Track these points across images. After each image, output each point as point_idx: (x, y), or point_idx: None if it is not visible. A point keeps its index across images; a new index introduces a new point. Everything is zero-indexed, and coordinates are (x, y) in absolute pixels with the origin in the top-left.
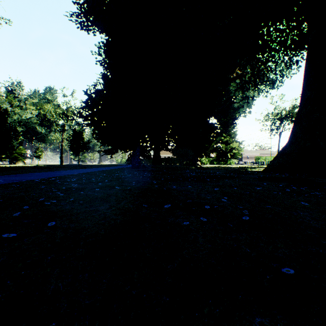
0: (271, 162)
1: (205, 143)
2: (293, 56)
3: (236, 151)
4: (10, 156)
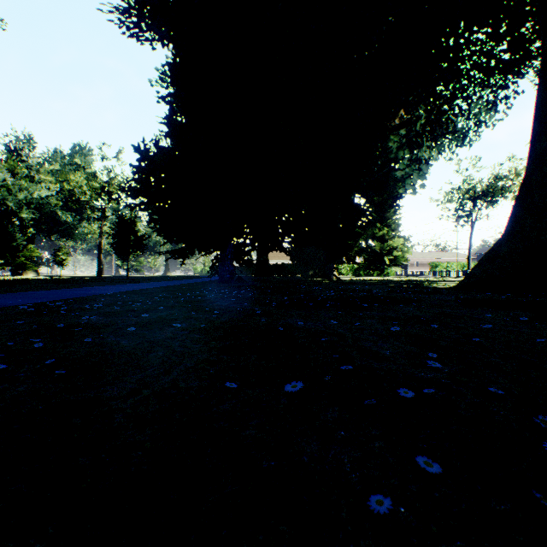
0: (471, 271)
1: (347, 238)
2: (499, 88)
3: (398, 252)
4: (13, 261)
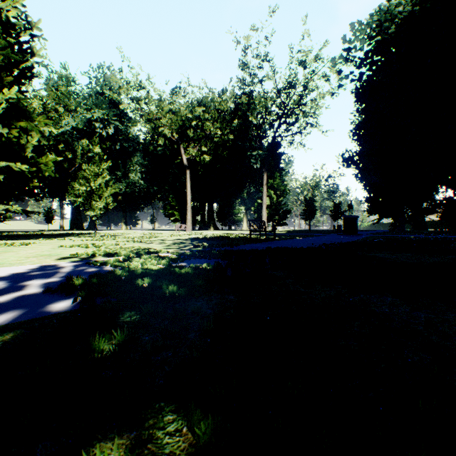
0: None
1: None
2: None
3: None
4: None
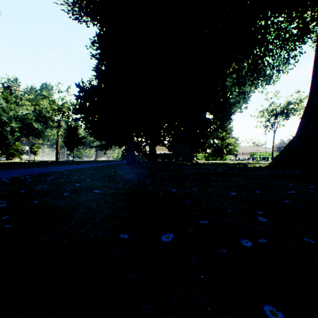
0: (276, 157)
1: (202, 138)
2: (291, 50)
3: (232, 146)
4: (7, 152)
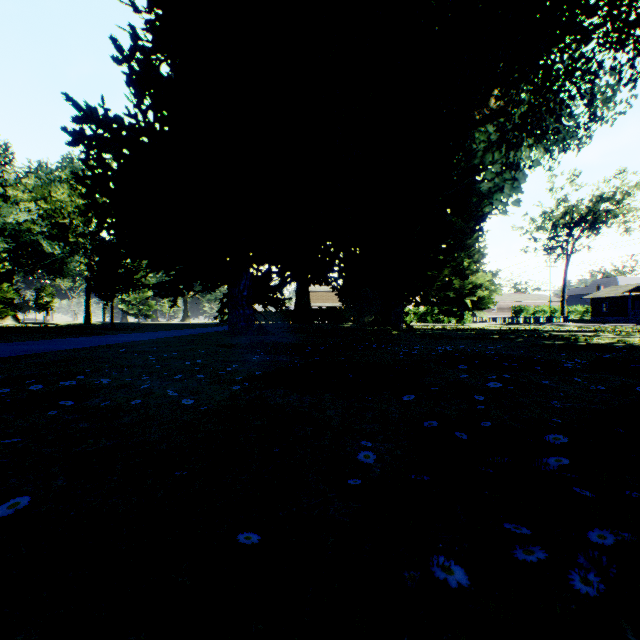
0: None
1: (425, 268)
2: None
3: (484, 292)
4: None
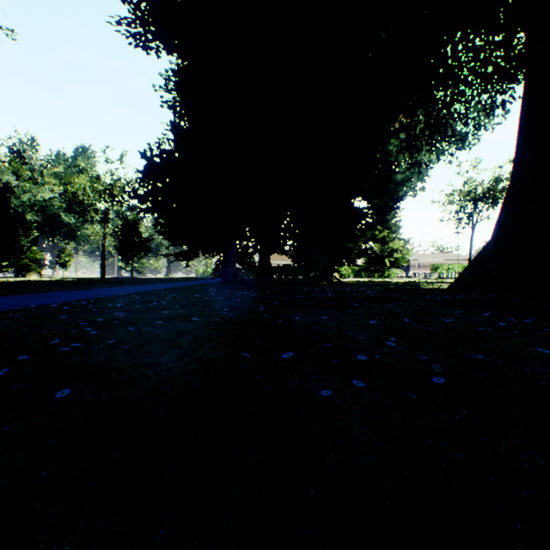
0: (461, 273)
1: (347, 241)
2: (496, 94)
3: (399, 254)
4: (17, 263)
